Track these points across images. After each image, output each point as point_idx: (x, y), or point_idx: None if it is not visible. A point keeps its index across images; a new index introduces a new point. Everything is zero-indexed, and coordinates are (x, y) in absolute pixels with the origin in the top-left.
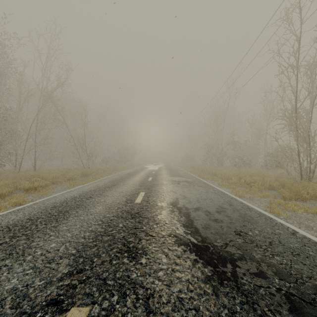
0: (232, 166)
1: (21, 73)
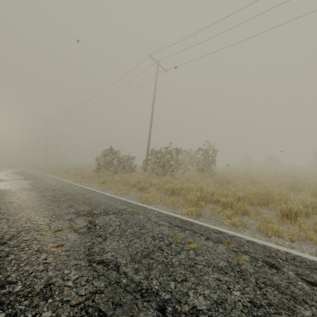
0: None
1: None
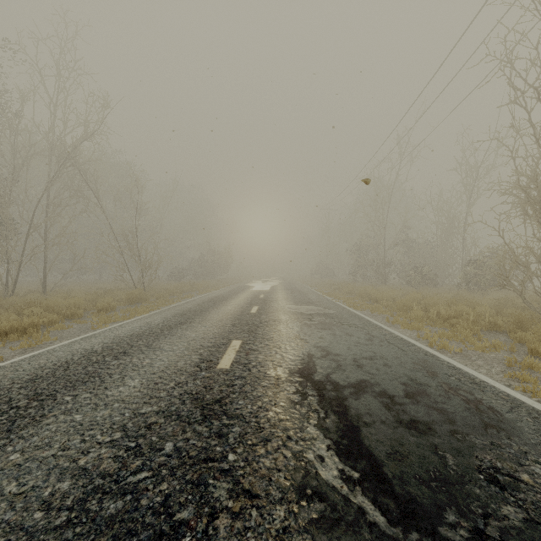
0: (401, 284)
1: (18, 113)
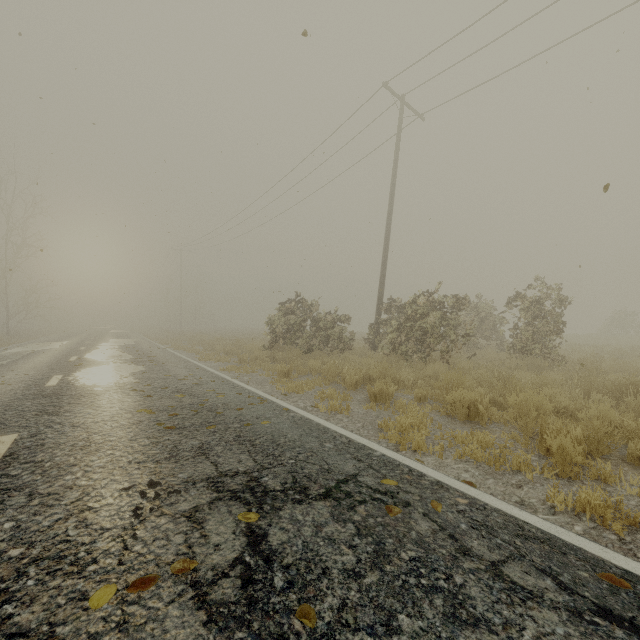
0: None
1: None
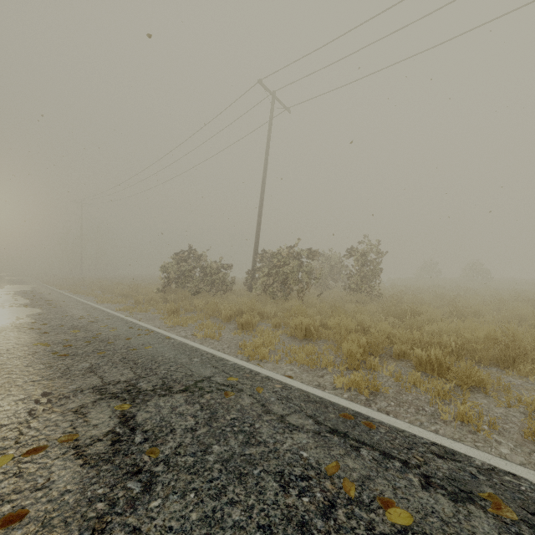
0: None
1: None
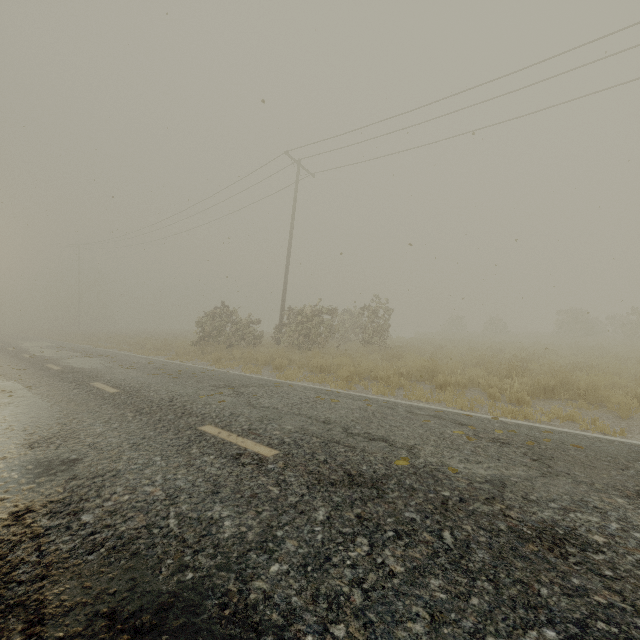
0: None
1: None
